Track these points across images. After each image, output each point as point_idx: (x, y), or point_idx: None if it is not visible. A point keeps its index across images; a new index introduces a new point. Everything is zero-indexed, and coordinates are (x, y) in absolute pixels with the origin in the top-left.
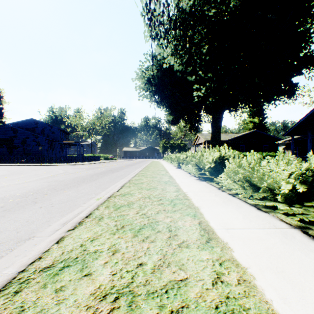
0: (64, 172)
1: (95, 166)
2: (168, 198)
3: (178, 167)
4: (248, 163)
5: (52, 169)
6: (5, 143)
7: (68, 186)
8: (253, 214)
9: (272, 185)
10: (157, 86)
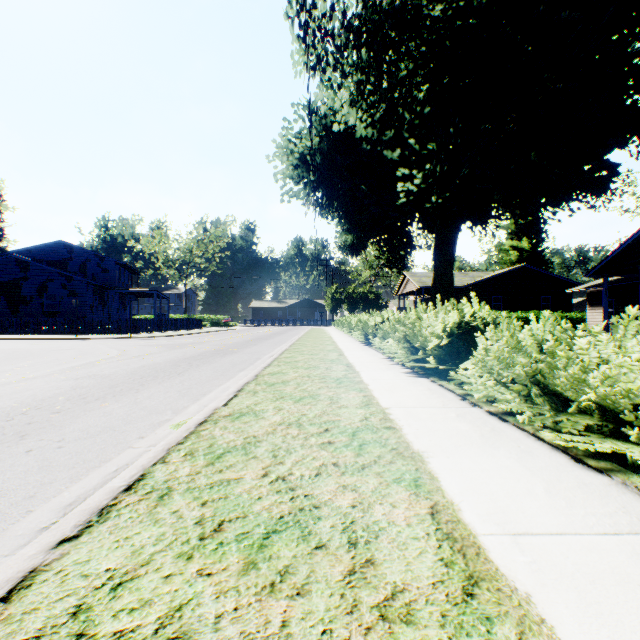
0: (118, 354)
1: (189, 341)
2: (345, 426)
3: (364, 342)
4: (535, 338)
5: (96, 347)
6: (4, 293)
7: (118, 389)
8: (569, 479)
9: (613, 399)
10: (321, 172)
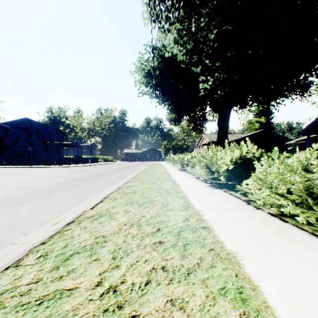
0: (46, 175)
1: (89, 168)
2: (172, 226)
3: (182, 169)
4: (302, 163)
5: (37, 172)
6: None
7: (33, 196)
8: None
9: None
10: (158, 80)
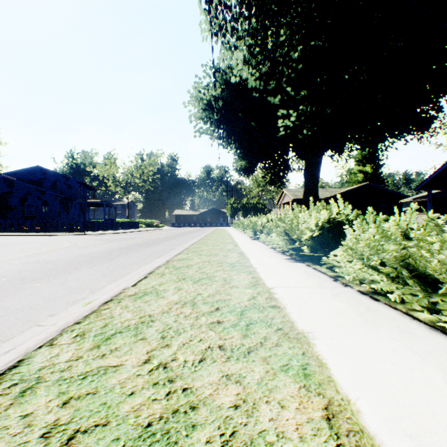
0: (69, 246)
1: (126, 236)
2: (234, 304)
3: (254, 237)
4: (400, 228)
5: (56, 241)
6: None
7: (54, 271)
8: None
9: None
10: (222, 114)
